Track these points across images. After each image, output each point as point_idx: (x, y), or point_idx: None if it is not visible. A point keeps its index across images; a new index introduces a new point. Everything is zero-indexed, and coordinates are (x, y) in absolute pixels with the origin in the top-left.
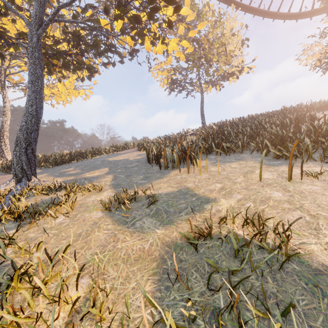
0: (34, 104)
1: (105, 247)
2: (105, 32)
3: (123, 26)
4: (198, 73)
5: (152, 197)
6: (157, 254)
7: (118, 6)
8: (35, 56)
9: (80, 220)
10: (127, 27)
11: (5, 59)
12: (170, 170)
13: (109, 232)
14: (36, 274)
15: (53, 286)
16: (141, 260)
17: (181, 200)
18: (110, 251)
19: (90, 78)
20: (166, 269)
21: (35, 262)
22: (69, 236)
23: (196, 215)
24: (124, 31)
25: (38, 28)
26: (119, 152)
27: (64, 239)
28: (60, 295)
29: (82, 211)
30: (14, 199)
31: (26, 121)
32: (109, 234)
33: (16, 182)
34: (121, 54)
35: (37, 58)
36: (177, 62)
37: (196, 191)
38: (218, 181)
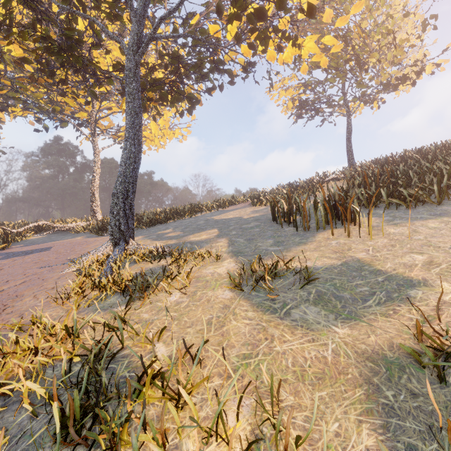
0: (132, 148)
1: (256, 347)
2: (214, 44)
3: (238, 31)
4: (342, 85)
5: (301, 272)
6: (355, 373)
7: (234, 2)
8: (133, 87)
9: (203, 300)
10: (244, 31)
11: (95, 102)
12: (314, 233)
13: (253, 323)
14: (167, 377)
15: (195, 402)
16: (328, 379)
17: (357, 280)
18: (266, 356)
19: (191, 110)
20: (390, 407)
21: (159, 356)
22: (195, 322)
23: (400, 308)
24: (240, 36)
25: (137, 52)
26: (226, 209)
27: (190, 327)
28: (217, 423)
29: (201, 287)
30: (115, 266)
31: (124, 170)
32: (254, 327)
33: (113, 245)
34: (231, 72)
35: (135, 89)
36: (309, 73)
37: (378, 266)
38: (413, 250)
